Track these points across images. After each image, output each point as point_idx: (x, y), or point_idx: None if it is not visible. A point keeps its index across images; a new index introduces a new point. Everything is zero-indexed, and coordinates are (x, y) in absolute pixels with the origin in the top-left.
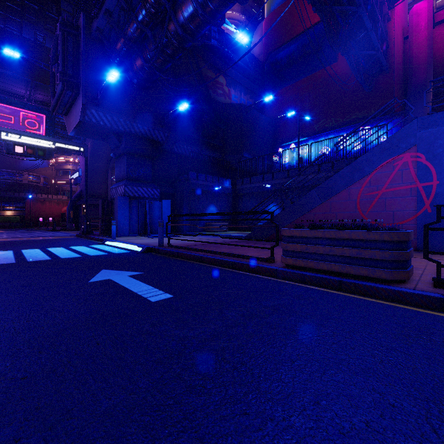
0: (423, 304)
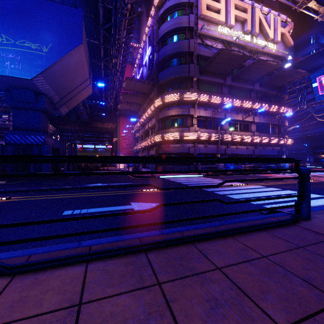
0: None
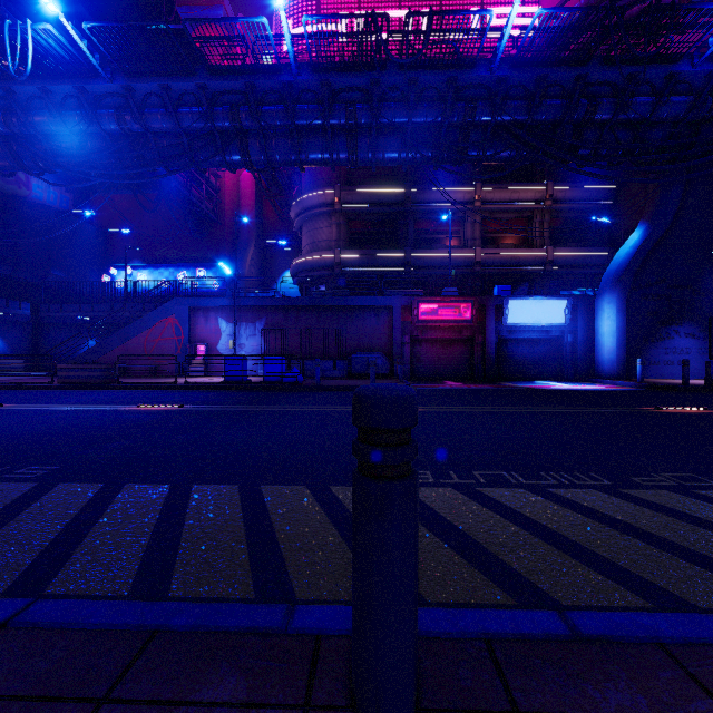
0: (106, 388)
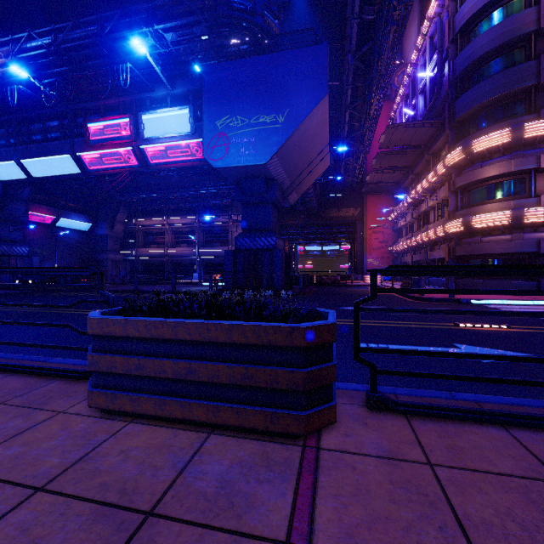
0: None
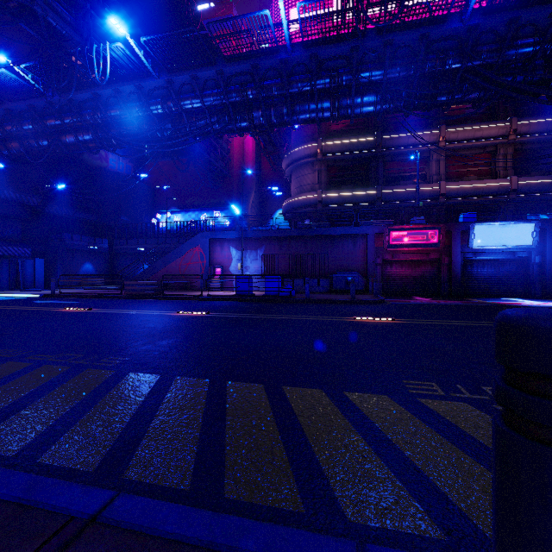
0: (155, 299)
